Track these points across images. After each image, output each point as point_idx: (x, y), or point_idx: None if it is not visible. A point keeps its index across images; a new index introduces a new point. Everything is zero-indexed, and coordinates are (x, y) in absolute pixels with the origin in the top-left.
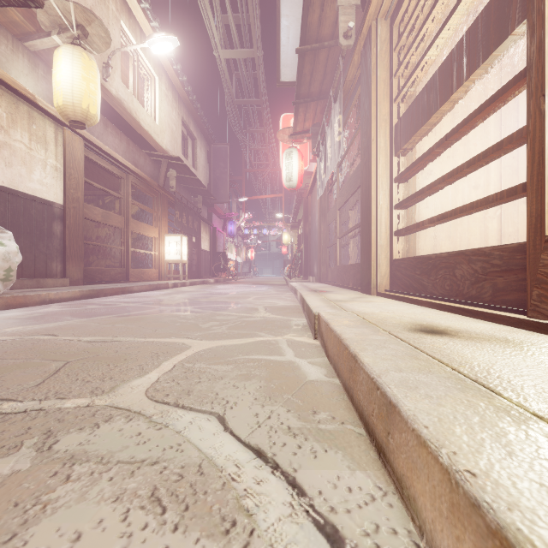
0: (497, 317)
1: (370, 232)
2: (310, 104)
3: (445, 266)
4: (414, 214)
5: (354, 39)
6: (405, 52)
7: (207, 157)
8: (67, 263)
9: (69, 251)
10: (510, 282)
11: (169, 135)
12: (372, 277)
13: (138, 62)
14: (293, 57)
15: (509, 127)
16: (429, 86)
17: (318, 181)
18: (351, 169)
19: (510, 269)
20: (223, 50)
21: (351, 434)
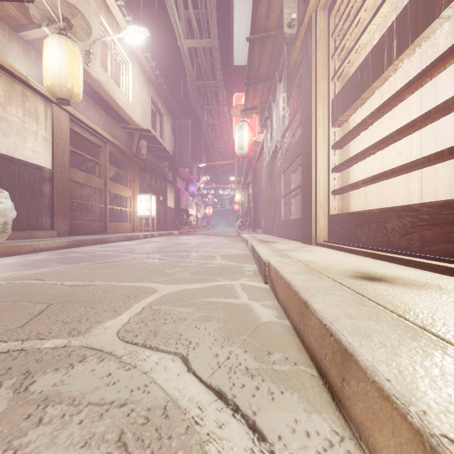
0: (426, 265)
1: (310, 191)
2: (258, 85)
3: (377, 221)
4: (348, 176)
5: (296, 29)
6: (340, 39)
7: (172, 129)
8: (55, 218)
9: (57, 208)
10: (437, 235)
11: (140, 111)
12: (312, 230)
13: (114, 51)
14: (244, 45)
15: (429, 102)
16: (362, 66)
17: (265, 149)
18: (293, 139)
19: (437, 223)
20: (186, 40)
21: (304, 375)
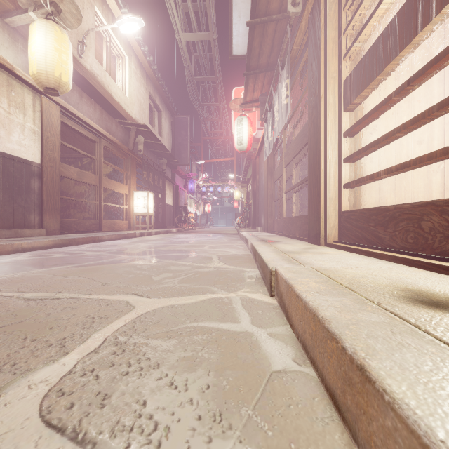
0: None
1: (318, 185)
2: (258, 76)
3: (408, 218)
4: (361, 168)
5: (301, 7)
6: (352, 13)
7: (171, 126)
8: (44, 215)
9: (46, 204)
10: None
11: (137, 107)
12: (321, 229)
13: (110, 43)
14: (243, 34)
15: None
16: (386, 34)
17: (266, 143)
18: (294, 134)
19: None
20: (184, 33)
21: None
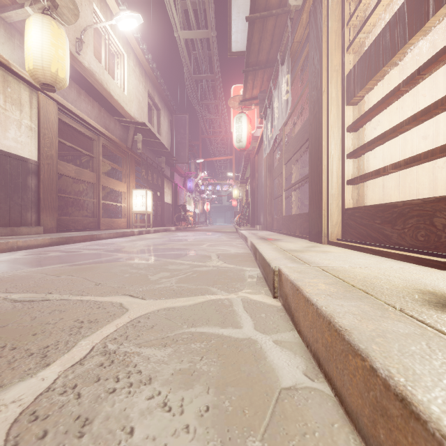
0: None
1: (320, 182)
2: (258, 73)
3: (418, 214)
4: (364, 164)
5: None
6: (356, 4)
7: (170, 124)
8: (41, 213)
9: (43, 202)
10: None
11: (136, 105)
12: (323, 226)
13: (109, 41)
14: (243, 30)
15: None
16: (393, 22)
17: (265, 141)
18: (294, 131)
19: None
20: (182, 31)
21: None
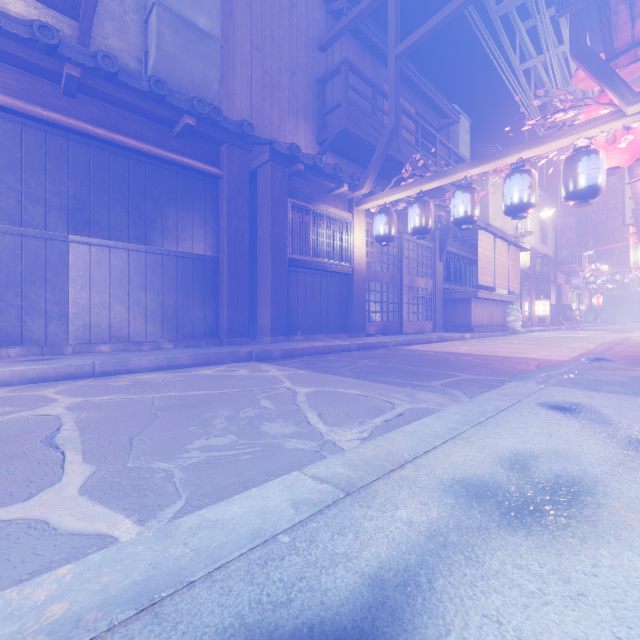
0: None
1: None
2: None
3: None
4: None
5: None
6: None
7: (553, 229)
8: None
9: None
10: None
11: (533, 236)
12: None
13: None
14: None
15: None
16: None
17: None
18: None
19: None
20: None
21: None
